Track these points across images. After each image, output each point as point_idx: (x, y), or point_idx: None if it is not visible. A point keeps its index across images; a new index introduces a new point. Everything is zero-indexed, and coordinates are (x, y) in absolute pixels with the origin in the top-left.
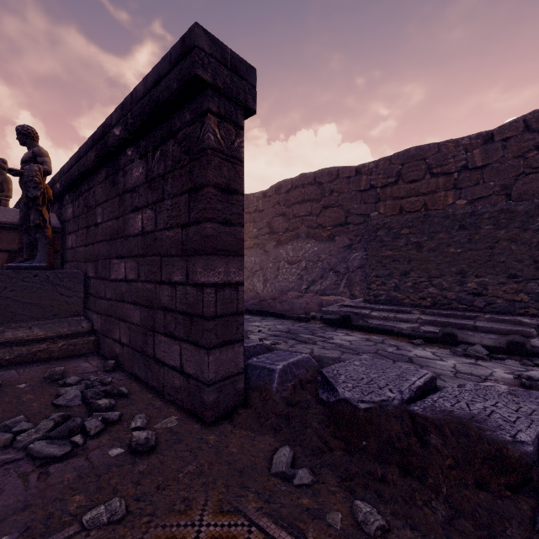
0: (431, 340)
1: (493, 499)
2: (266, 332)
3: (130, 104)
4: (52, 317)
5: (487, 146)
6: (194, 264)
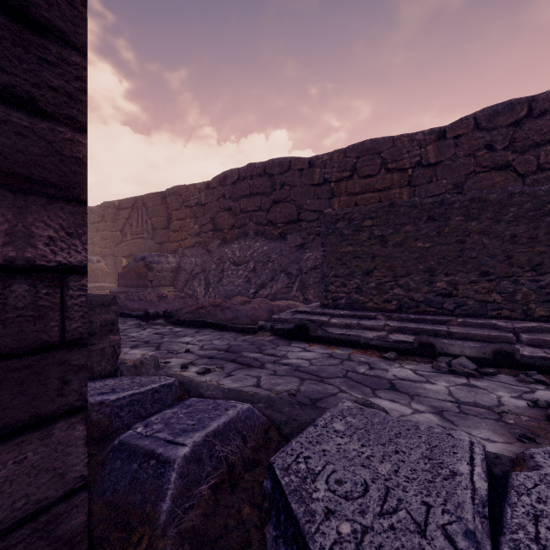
0: (405, 352)
1: None
2: (196, 351)
3: None
4: None
5: (440, 142)
6: None
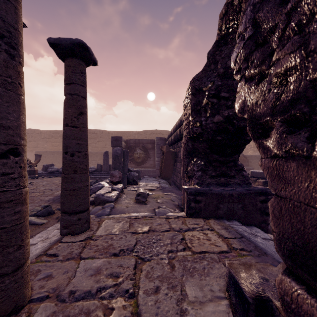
0: None
1: None
2: None
3: None
4: None
5: None
6: None
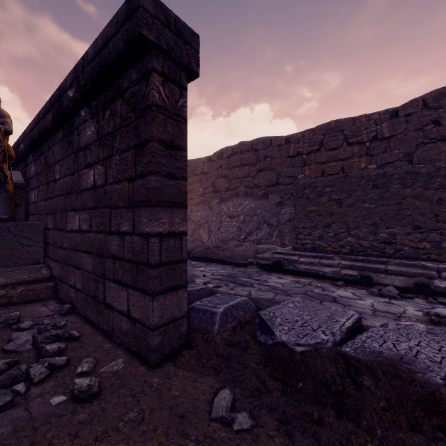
0: (351, 282)
1: (426, 442)
2: (210, 276)
3: (81, 67)
4: (13, 265)
5: (393, 120)
6: (139, 214)
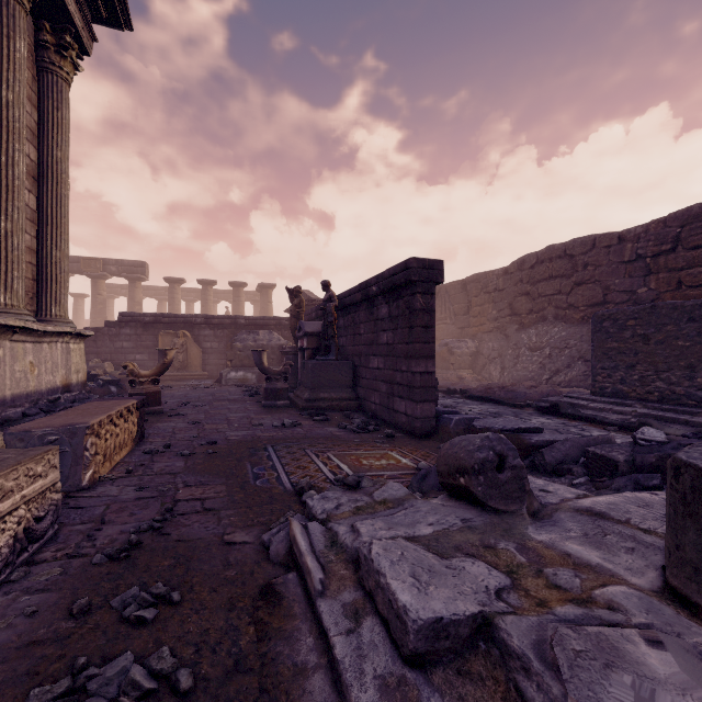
0: (628, 429)
1: None
2: (475, 411)
3: (381, 278)
4: (338, 388)
5: None
6: (411, 362)
